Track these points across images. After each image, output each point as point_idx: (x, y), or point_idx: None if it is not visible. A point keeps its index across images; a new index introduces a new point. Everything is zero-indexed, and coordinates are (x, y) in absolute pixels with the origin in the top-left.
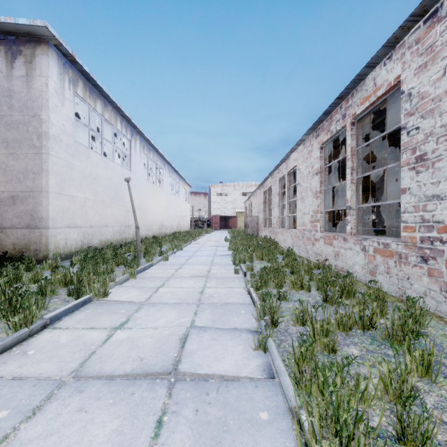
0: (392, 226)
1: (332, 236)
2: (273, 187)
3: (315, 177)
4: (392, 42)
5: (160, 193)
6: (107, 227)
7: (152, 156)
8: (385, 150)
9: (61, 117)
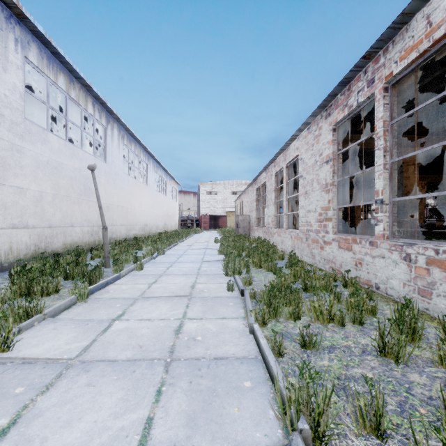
0: (433, 226)
1: (352, 239)
2: (268, 183)
3: (324, 166)
4: None
5: (144, 189)
6: (73, 227)
7: (134, 148)
8: (404, 136)
9: (3, 85)
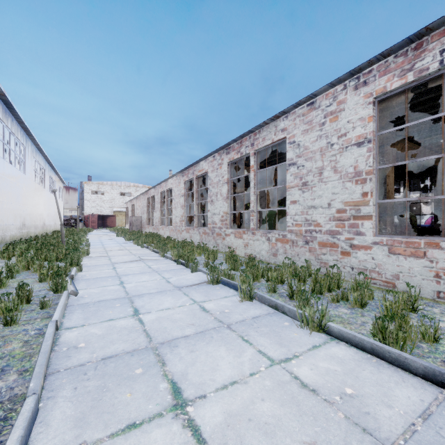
0: None
1: (189, 228)
2: (156, 196)
3: (182, 197)
4: (205, 157)
5: (43, 192)
6: (13, 225)
7: (38, 158)
8: None
9: None
